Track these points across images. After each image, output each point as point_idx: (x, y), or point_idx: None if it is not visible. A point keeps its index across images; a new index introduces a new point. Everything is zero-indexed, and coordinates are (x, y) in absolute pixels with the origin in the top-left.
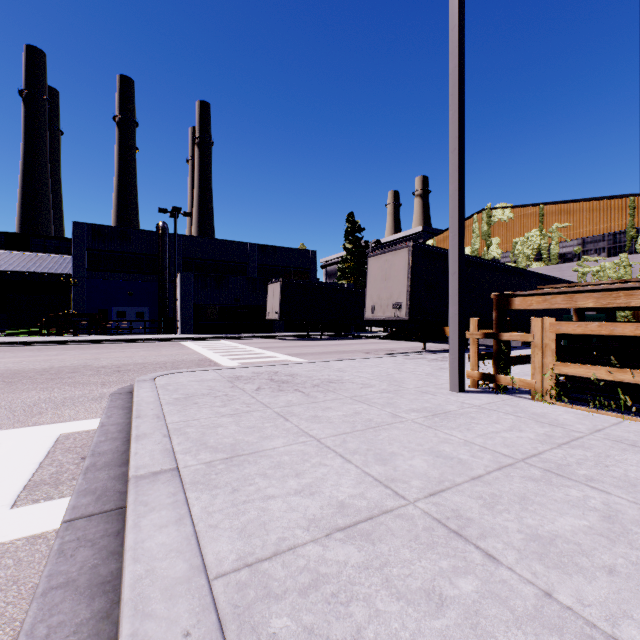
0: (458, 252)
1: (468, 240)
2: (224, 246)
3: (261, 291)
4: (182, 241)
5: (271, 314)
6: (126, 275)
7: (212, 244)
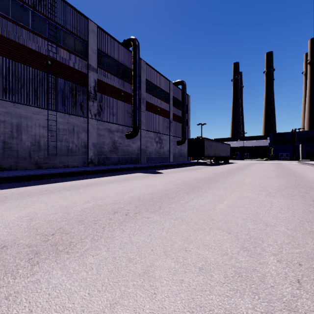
0: None
1: None
2: None
3: None
4: (301, 133)
5: None
6: (282, 144)
7: (312, 132)
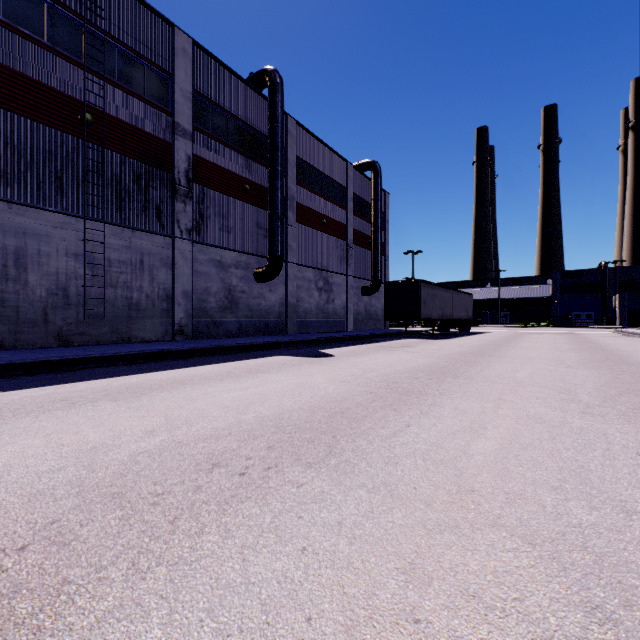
0: None
1: None
2: None
3: None
4: (617, 270)
5: None
6: (580, 295)
7: None
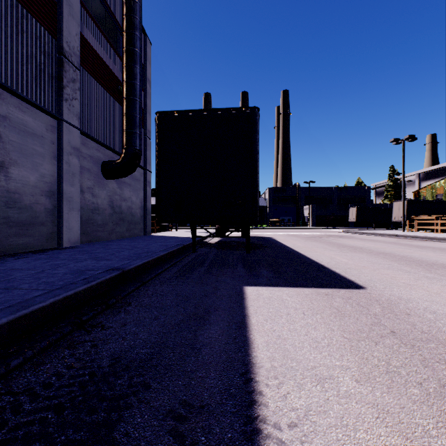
0: (403, 210)
1: None
2: (322, 189)
3: (343, 209)
4: (304, 189)
5: (351, 219)
6: (284, 205)
7: (316, 189)
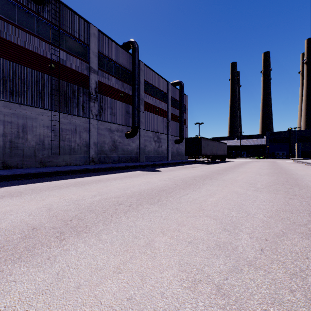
0: None
1: None
2: None
3: None
4: (296, 132)
5: None
6: (279, 143)
7: (308, 131)
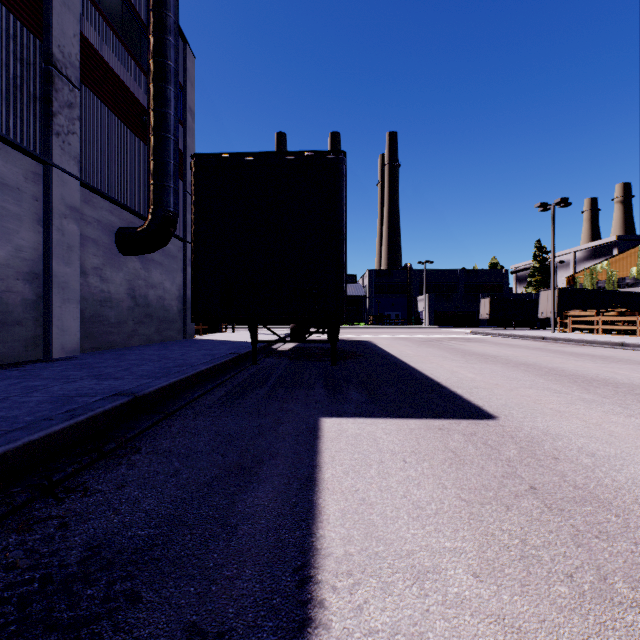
0: (552, 303)
1: (634, 262)
2: (443, 273)
3: (472, 301)
4: (418, 273)
5: (483, 315)
6: (391, 295)
7: (435, 273)
